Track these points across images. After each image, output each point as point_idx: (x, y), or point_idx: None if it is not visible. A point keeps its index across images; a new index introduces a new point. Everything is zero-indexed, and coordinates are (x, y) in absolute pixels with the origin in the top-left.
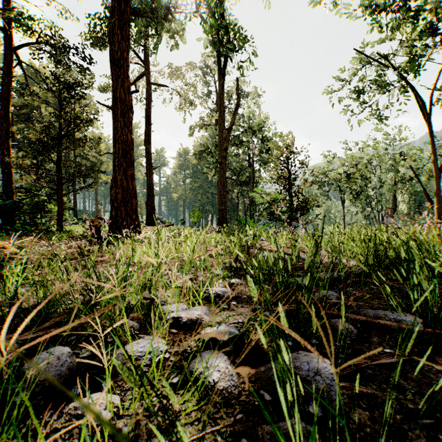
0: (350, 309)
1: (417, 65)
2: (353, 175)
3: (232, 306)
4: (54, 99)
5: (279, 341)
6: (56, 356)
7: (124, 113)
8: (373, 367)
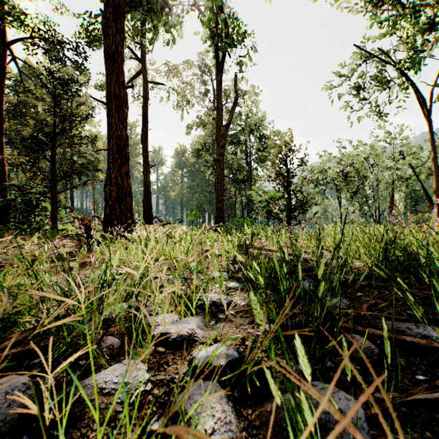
0: (364, 319)
1: (417, 62)
2: (351, 174)
3: (230, 317)
4: (49, 96)
5: (299, 394)
6: (4, 393)
7: (119, 109)
8: (407, 402)
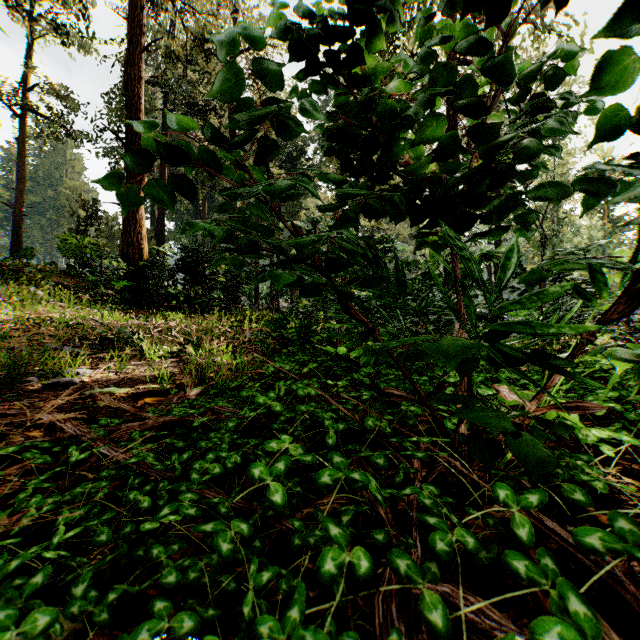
0: None
1: None
2: None
3: None
4: None
5: None
6: None
7: None
8: None
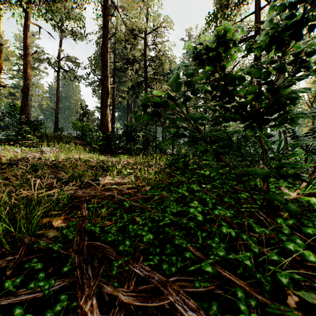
0: None
1: None
2: None
3: None
4: None
5: None
6: None
7: (285, 138)
8: None
